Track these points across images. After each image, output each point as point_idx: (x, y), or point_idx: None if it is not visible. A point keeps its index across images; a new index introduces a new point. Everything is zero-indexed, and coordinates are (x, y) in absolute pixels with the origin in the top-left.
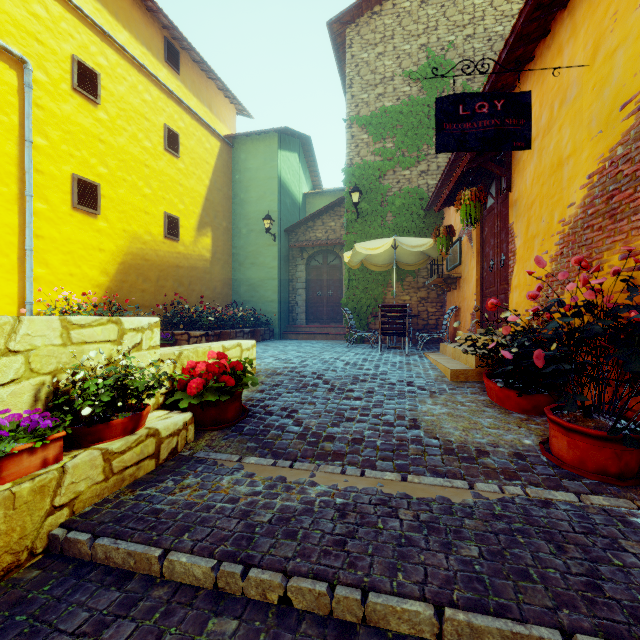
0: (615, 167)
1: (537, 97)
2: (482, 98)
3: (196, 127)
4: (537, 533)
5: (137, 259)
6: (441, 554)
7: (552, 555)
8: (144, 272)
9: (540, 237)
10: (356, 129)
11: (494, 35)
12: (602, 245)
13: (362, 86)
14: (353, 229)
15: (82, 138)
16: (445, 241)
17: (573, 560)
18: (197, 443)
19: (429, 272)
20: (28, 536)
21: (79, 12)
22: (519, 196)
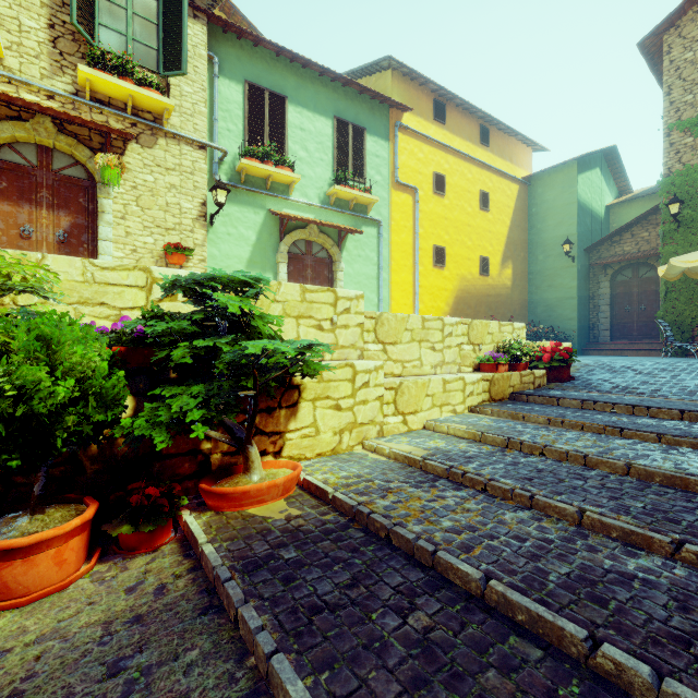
0: None
1: None
2: None
3: (500, 181)
4: None
5: (463, 293)
6: (692, 407)
7: None
8: (467, 302)
9: None
10: (676, 135)
11: None
12: None
13: (684, 88)
14: (672, 240)
15: (437, 221)
16: None
17: None
18: (548, 385)
19: None
20: (505, 391)
21: (436, 143)
22: None
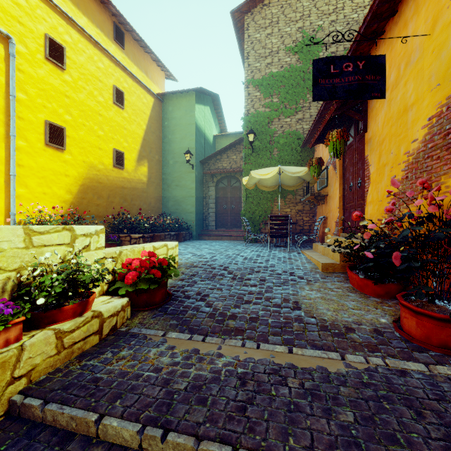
0: (450, 111)
1: (387, 61)
2: (348, 60)
3: (136, 87)
4: (399, 400)
5: (93, 182)
6: (323, 419)
7: (413, 420)
8: (98, 191)
9: (389, 165)
10: (251, 88)
11: (351, 20)
12: (440, 171)
13: (256, 57)
14: (249, 160)
15: (52, 94)
16: (316, 169)
17: (431, 425)
18: (132, 321)
19: (304, 191)
20: None
21: (50, 2)
22: (373, 135)
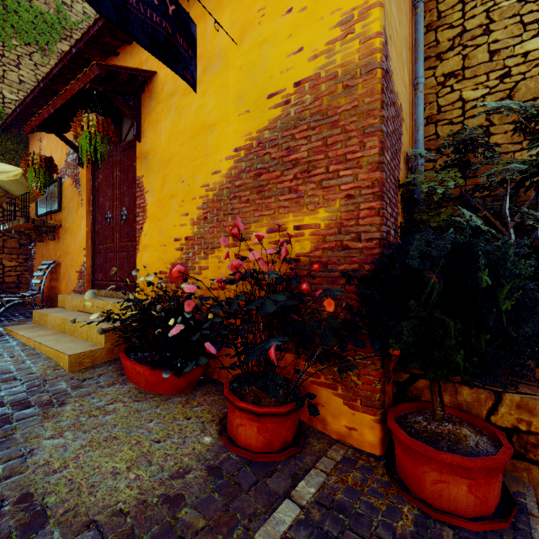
0: (263, 148)
1: None
2: None
3: None
4: None
5: None
6: None
7: None
8: None
9: (179, 197)
10: None
11: None
12: (250, 217)
13: None
14: None
15: None
16: (43, 176)
17: None
18: None
19: (6, 213)
20: None
21: None
22: (151, 149)
